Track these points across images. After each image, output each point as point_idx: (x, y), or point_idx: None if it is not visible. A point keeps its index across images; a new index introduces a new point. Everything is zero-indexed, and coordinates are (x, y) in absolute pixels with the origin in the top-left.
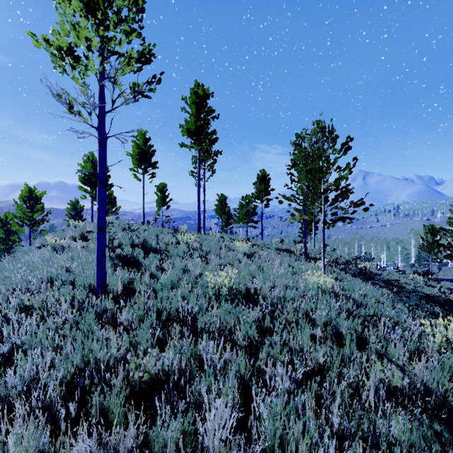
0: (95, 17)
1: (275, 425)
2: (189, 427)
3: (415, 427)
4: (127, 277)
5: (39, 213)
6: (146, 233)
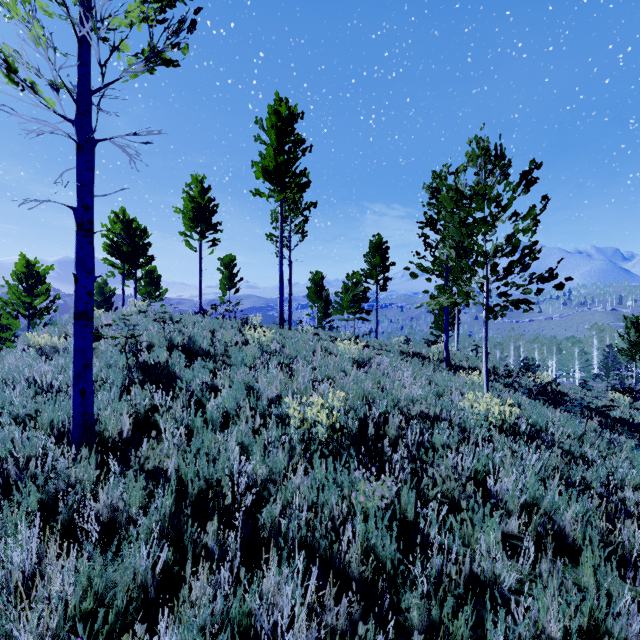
0: None
1: None
2: None
3: None
4: (143, 405)
5: (43, 298)
6: (197, 328)
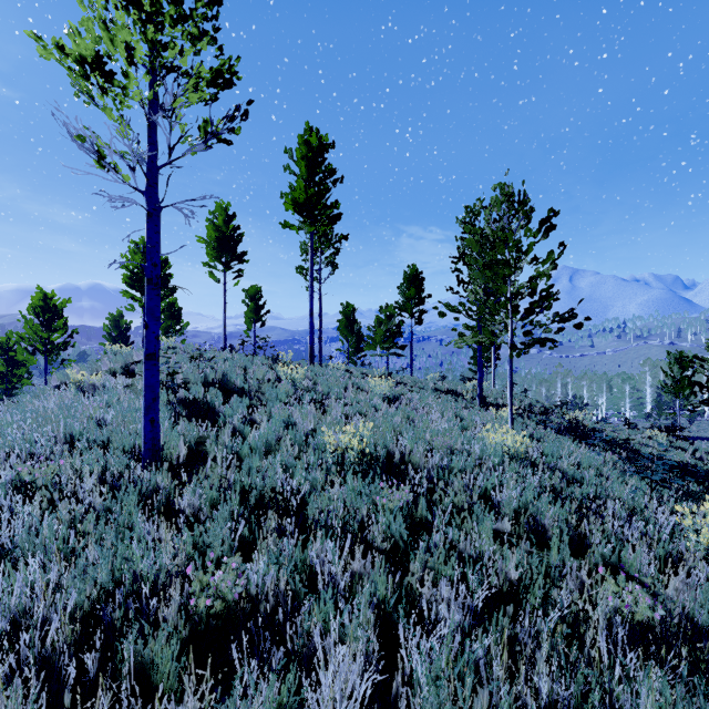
0: (140, 8)
1: (440, 696)
2: (291, 693)
3: (680, 694)
4: (194, 435)
5: (60, 333)
6: (228, 365)
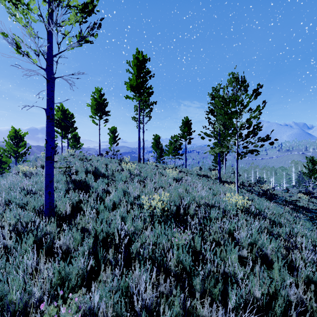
0: None
1: None
2: None
3: None
4: (76, 199)
5: (23, 148)
6: (99, 163)
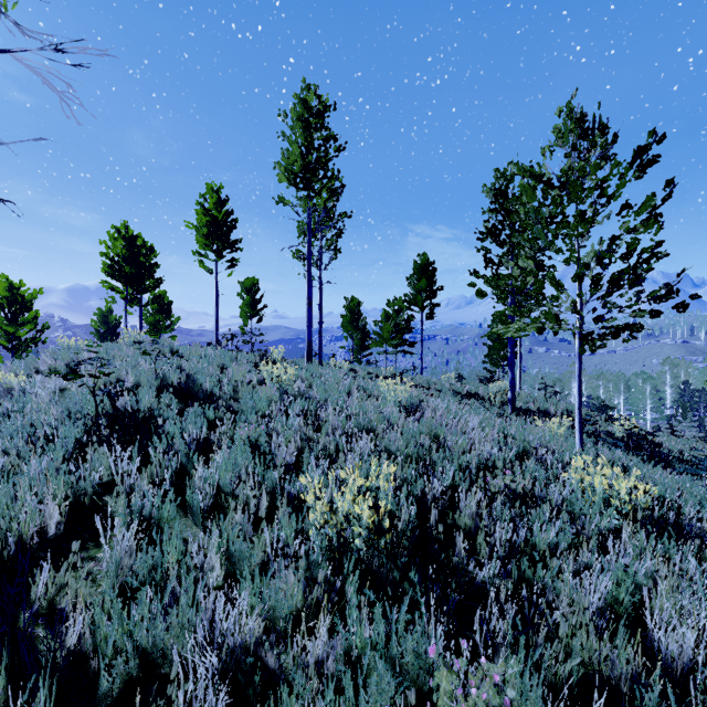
0: None
1: None
2: None
3: None
4: (91, 480)
5: (29, 327)
6: (202, 363)
